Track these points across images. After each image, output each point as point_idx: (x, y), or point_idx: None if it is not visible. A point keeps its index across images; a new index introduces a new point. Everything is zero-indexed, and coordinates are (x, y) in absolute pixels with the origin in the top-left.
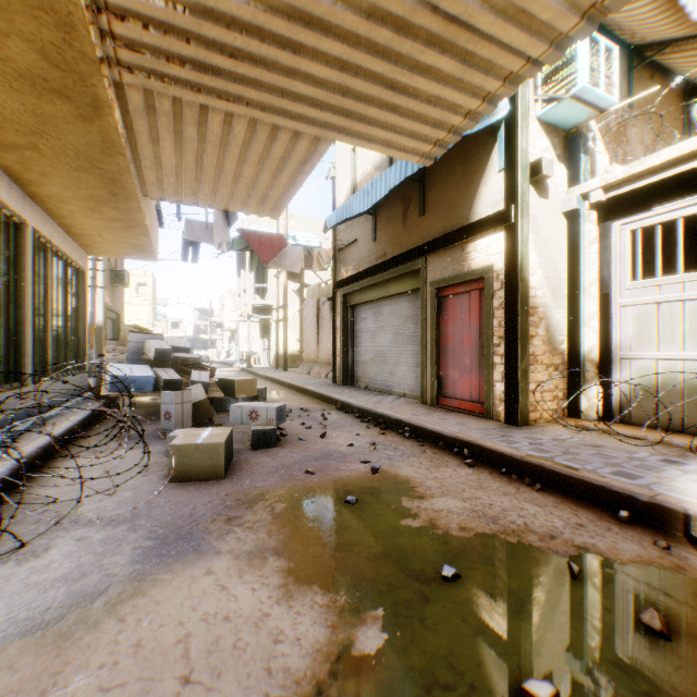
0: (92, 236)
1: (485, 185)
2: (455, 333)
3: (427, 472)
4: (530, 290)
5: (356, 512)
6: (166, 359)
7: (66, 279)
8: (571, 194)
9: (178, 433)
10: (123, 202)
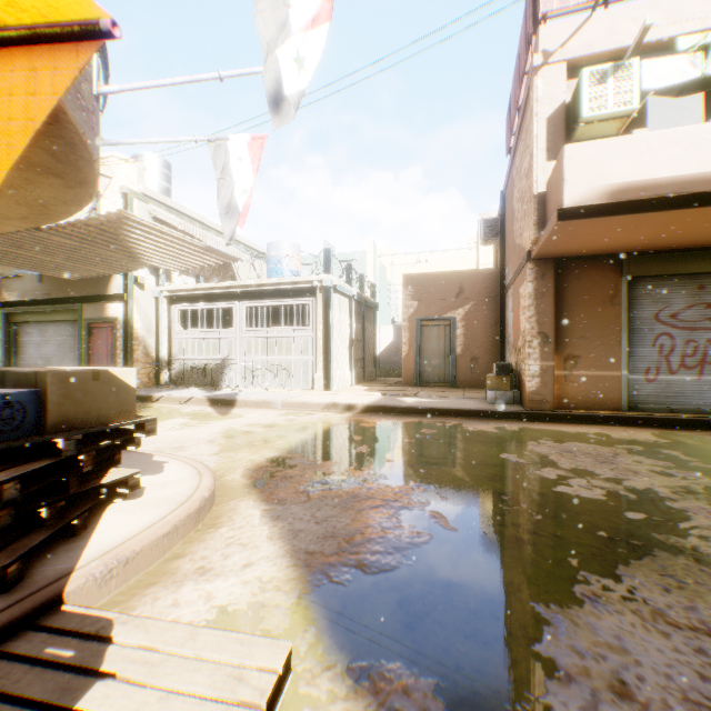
0: None
1: (115, 278)
2: (101, 348)
3: None
4: (136, 330)
5: None
6: None
7: None
8: (156, 290)
9: None
10: None
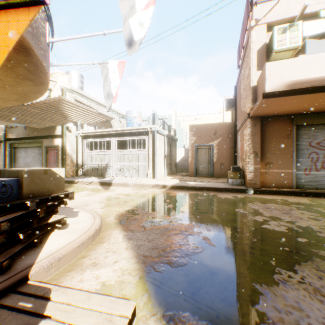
0: None
1: (58, 127)
2: (52, 159)
3: None
4: (67, 151)
5: None
6: None
7: None
8: (76, 133)
9: None
10: None
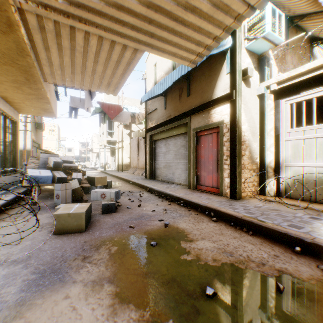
0: (19, 103)
1: (220, 81)
2: (205, 154)
3: (193, 225)
4: (242, 132)
5: (156, 251)
6: (59, 167)
7: (6, 125)
8: (261, 86)
9: (61, 206)
10: (33, 84)
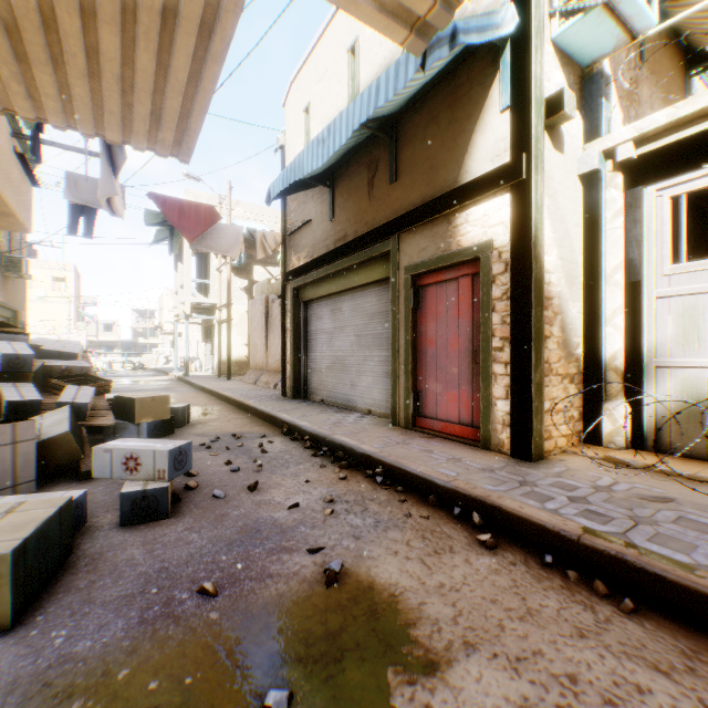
0: None
1: (481, 133)
2: (438, 334)
3: (423, 569)
4: (544, 274)
5: None
6: (23, 370)
7: None
8: (591, 149)
9: None
10: None
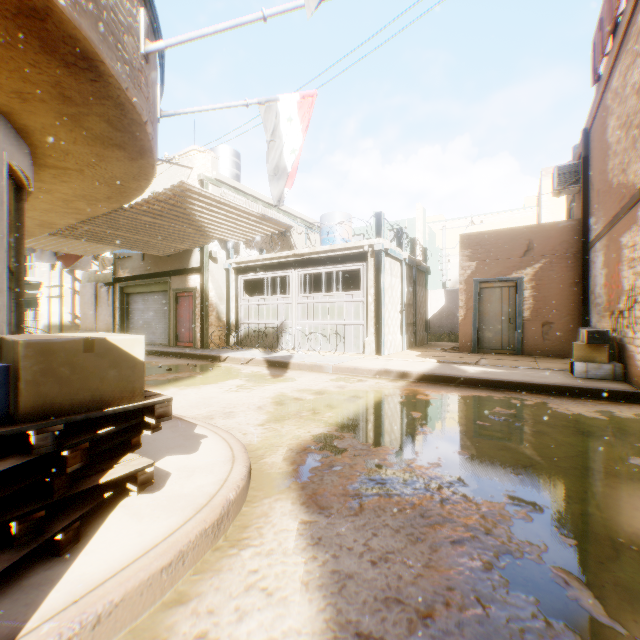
0: None
1: (194, 254)
2: (184, 313)
3: (162, 360)
4: (210, 298)
5: None
6: None
7: None
8: (226, 263)
9: None
10: None
